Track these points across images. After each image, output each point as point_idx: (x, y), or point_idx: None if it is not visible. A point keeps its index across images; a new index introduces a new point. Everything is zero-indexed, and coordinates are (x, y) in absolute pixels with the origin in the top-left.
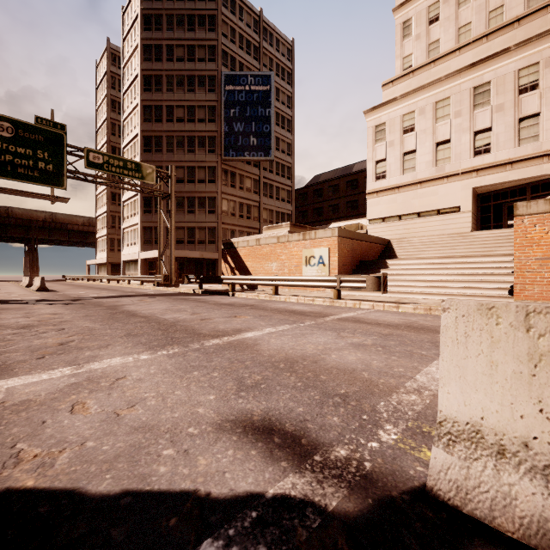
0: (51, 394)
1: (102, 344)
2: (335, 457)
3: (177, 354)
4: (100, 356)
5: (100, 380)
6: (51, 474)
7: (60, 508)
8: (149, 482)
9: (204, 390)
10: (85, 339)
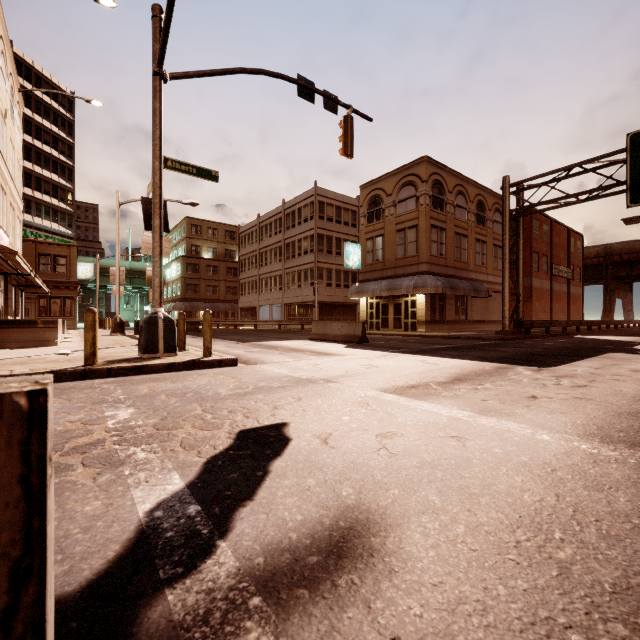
0: (410, 420)
1: (561, 409)
2: (246, 627)
3: (589, 455)
4: (517, 416)
5: (449, 429)
6: (299, 446)
7: (266, 455)
8: (274, 478)
9: (454, 491)
10: (563, 400)
